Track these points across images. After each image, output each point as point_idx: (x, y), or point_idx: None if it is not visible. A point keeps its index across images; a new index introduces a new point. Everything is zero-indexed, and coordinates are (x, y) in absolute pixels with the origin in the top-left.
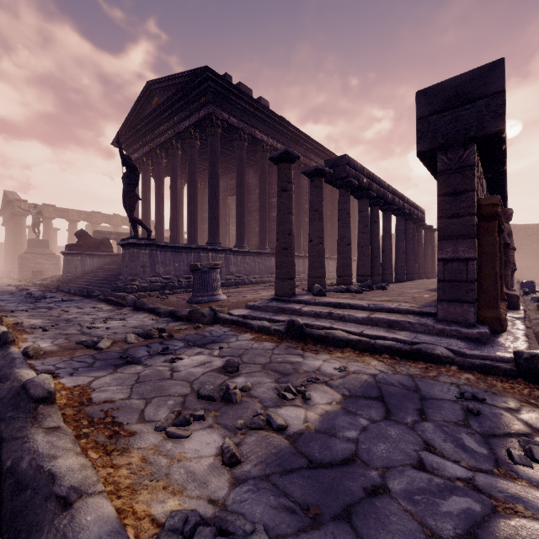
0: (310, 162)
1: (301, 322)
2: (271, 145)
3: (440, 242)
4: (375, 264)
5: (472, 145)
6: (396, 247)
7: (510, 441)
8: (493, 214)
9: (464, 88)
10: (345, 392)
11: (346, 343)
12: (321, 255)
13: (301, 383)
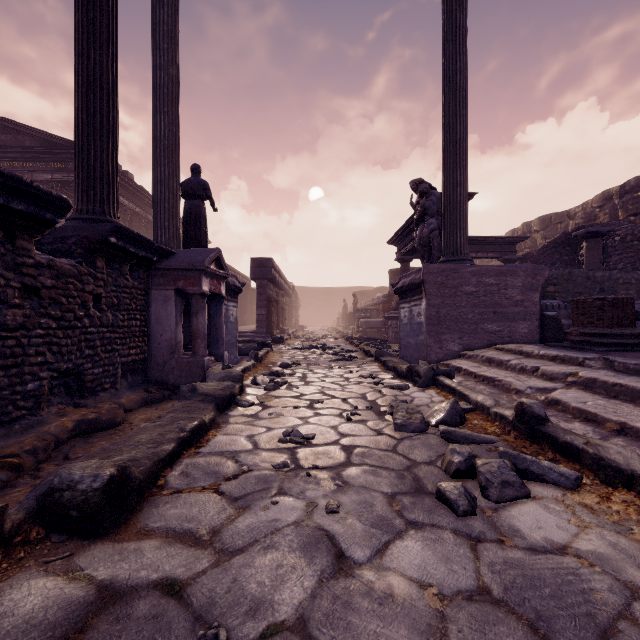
0: None
1: None
2: (132, 209)
3: (257, 308)
4: None
5: (265, 280)
6: None
7: None
8: (271, 301)
9: (263, 262)
10: None
11: None
12: None
13: None
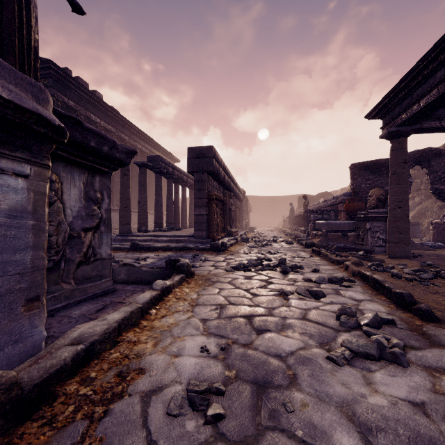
0: (134, 142)
1: (138, 242)
2: (103, 126)
3: (195, 208)
4: (177, 217)
5: (205, 173)
6: (189, 207)
7: (199, 259)
8: (212, 198)
9: (202, 151)
10: (158, 259)
11: (159, 248)
12: (145, 211)
13: (143, 258)
